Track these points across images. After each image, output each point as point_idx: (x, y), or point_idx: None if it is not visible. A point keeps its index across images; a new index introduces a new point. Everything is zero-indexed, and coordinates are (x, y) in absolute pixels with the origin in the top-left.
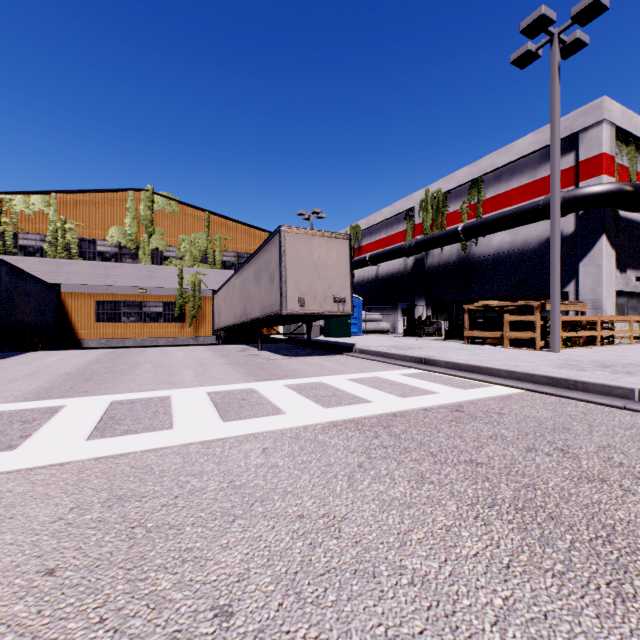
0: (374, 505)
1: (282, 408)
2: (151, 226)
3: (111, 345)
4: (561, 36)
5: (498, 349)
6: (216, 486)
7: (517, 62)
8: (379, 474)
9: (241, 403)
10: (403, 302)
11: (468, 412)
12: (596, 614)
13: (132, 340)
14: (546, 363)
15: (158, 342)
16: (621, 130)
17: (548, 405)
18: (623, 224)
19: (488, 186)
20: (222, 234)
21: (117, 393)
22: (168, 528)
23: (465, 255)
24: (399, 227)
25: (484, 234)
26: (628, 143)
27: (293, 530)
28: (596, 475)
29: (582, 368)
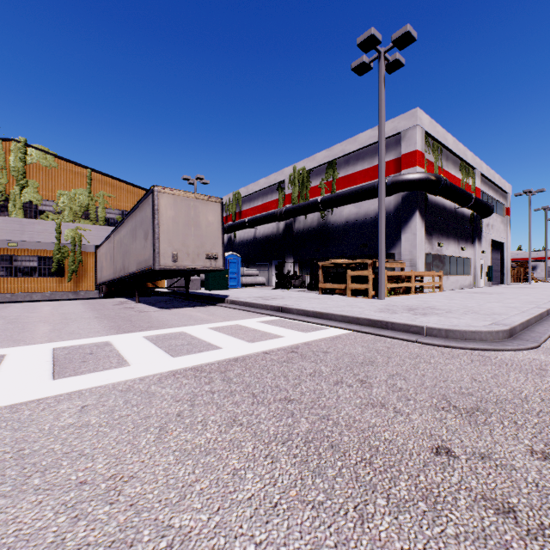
0: (172, 457)
1: (128, 360)
2: (23, 178)
3: None
4: (386, 55)
5: (342, 298)
6: None
7: (356, 70)
8: (194, 421)
9: (86, 358)
10: (276, 260)
11: (301, 352)
12: (335, 543)
13: None
14: (372, 308)
15: (32, 297)
16: (429, 135)
17: (365, 342)
18: (430, 204)
19: (340, 168)
20: (105, 192)
21: None
22: None
23: (323, 222)
24: (273, 196)
25: (337, 206)
26: (433, 145)
27: (63, 502)
28: (380, 401)
29: (395, 311)
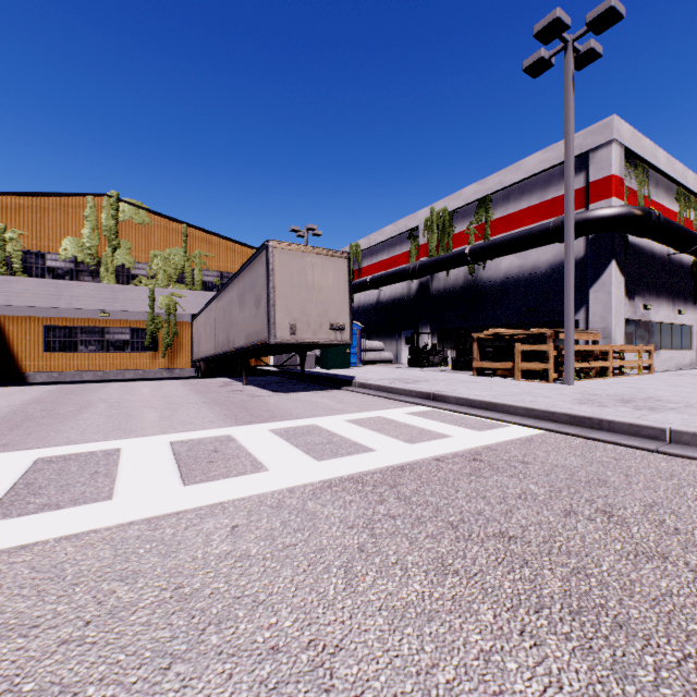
0: (381, 619)
1: (264, 462)
2: (115, 238)
3: (65, 379)
4: (575, 44)
5: (510, 382)
6: (154, 598)
7: (529, 70)
8: (387, 562)
9: (212, 457)
10: (407, 329)
11: (488, 461)
12: None
13: (92, 373)
14: (564, 398)
15: (124, 375)
16: (630, 152)
17: (575, 449)
18: (632, 250)
19: (496, 206)
20: (202, 250)
21: (49, 446)
22: (57, 692)
23: (472, 279)
24: (402, 248)
25: (492, 257)
26: (636, 166)
27: (260, 680)
28: (654, 549)
29: (603, 404)
